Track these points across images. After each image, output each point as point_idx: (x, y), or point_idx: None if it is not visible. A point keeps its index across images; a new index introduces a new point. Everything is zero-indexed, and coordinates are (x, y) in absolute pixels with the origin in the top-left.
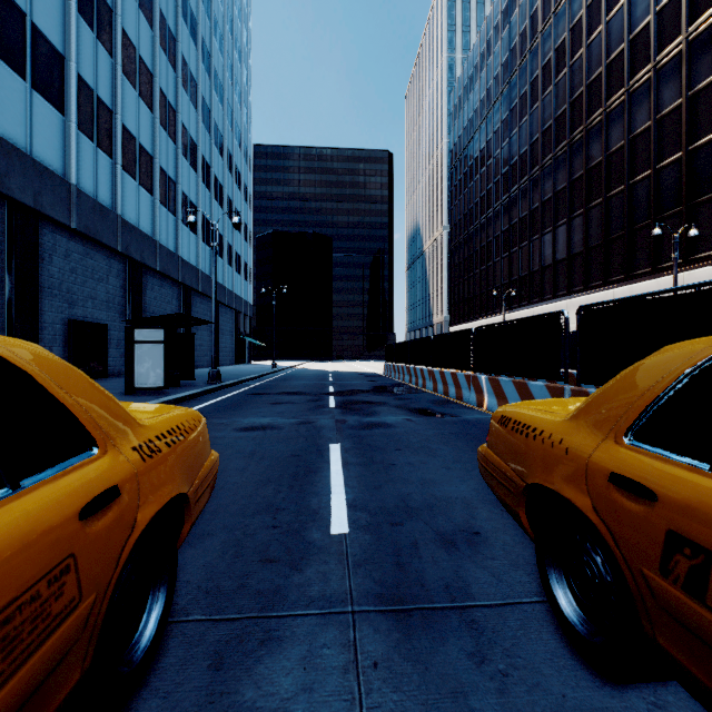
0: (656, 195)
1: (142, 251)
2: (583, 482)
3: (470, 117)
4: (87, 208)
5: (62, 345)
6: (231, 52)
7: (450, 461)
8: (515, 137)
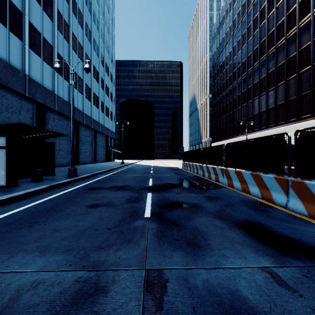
0: None
1: (45, 98)
2: None
3: (223, 37)
4: None
5: None
6: (103, 6)
7: None
8: (250, 42)
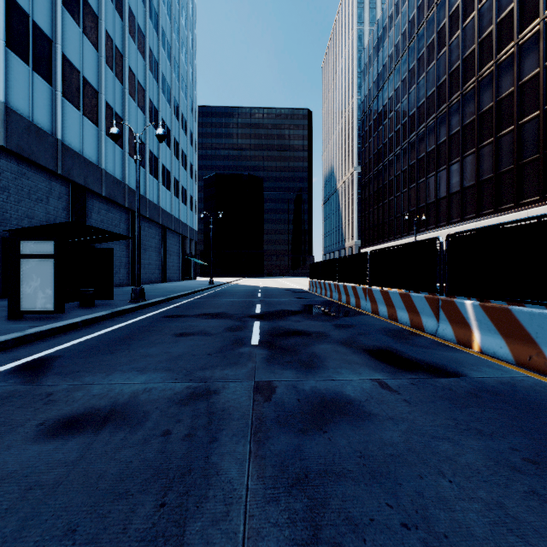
0: None
1: (86, 177)
2: None
3: (379, 71)
4: (19, 128)
5: None
6: (178, 18)
7: None
8: (422, 82)
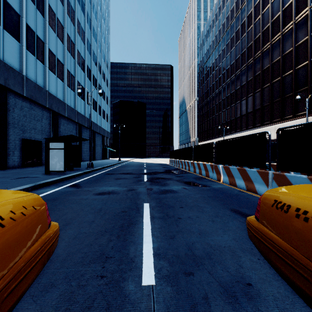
0: (295, 81)
1: (58, 108)
2: None
3: (207, 49)
4: (31, 87)
5: (19, 150)
6: (100, 19)
7: (212, 215)
8: (228, 57)
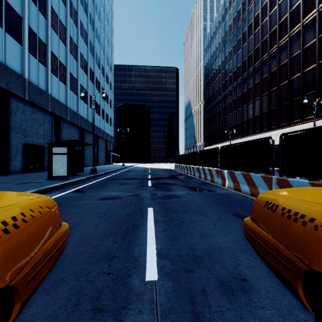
0: (303, 84)
1: (61, 111)
2: None
3: (214, 51)
4: (33, 90)
5: (21, 155)
6: (104, 21)
7: (215, 219)
8: (235, 59)
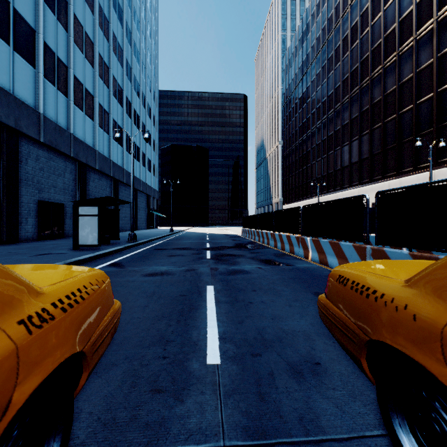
0: (417, 120)
1: (87, 157)
2: (438, 351)
3: (296, 72)
4: (50, 129)
5: (34, 217)
6: (145, 31)
7: (290, 299)
8: (325, 84)
